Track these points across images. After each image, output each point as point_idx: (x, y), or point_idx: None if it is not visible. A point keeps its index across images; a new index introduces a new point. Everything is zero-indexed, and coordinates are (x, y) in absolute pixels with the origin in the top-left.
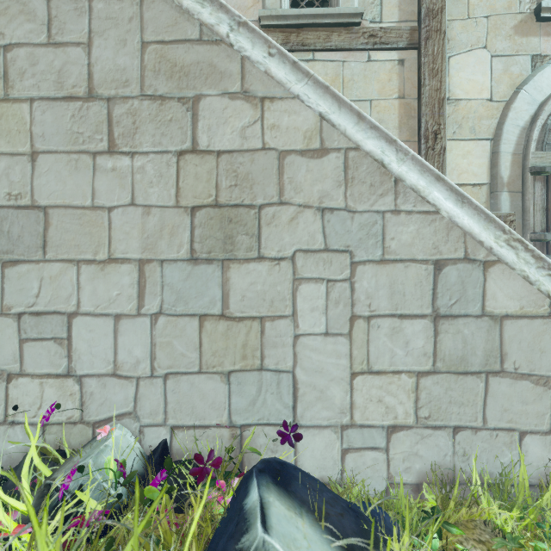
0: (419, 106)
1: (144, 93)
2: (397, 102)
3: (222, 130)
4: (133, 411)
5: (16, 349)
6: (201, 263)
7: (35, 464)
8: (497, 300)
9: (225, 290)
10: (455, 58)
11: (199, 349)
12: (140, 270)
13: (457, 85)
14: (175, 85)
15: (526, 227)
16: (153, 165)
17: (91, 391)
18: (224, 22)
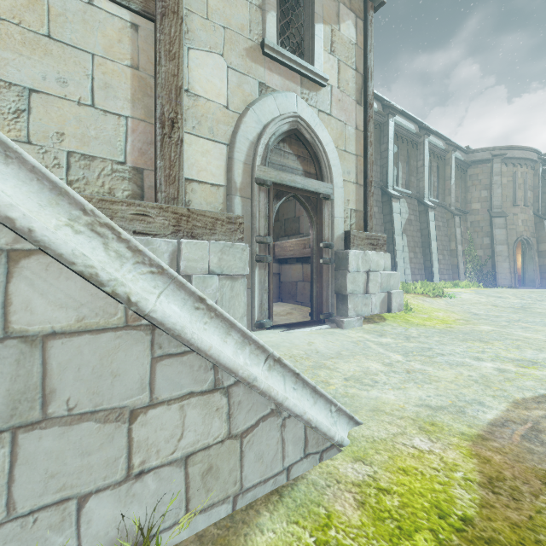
0: (155, 85)
1: None
2: (129, 70)
3: None
4: None
5: None
6: None
7: None
8: (34, 312)
9: None
10: (195, 53)
11: None
12: None
13: (197, 80)
14: None
15: (253, 230)
16: None
17: None
18: None
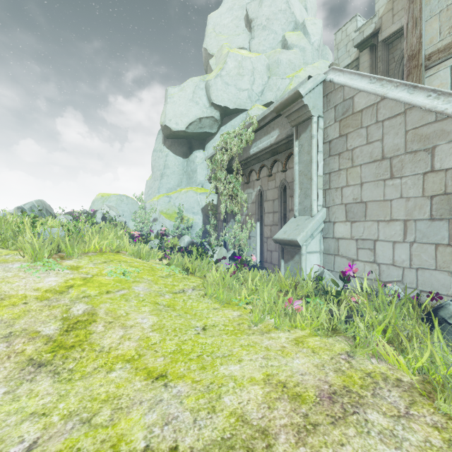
0: None
1: (406, 152)
2: None
3: (448, 159)
4: (401, 280)
5: (355, 251)
6: (435, 220)
7: (366, 286)
8: None
9: (450, 233)
10: None
11: (435, 259)
12: (404, 224)
13: None
14: (421, 144)
15: None
16: (410, 180)
17: (383, 269)
18: (451, 102)
